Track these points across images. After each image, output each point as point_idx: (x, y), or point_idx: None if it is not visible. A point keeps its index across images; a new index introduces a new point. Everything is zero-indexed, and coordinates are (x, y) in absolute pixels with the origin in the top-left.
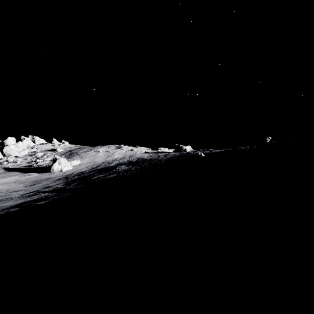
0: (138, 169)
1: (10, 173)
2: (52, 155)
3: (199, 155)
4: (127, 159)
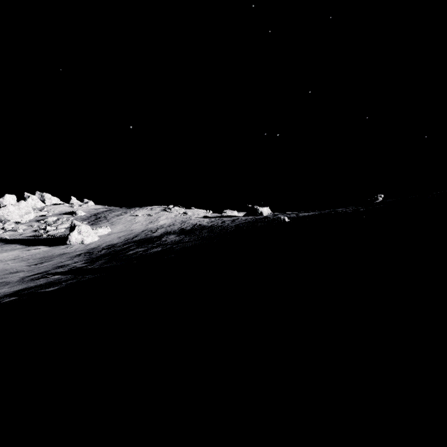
0: (194, 240)
1: (7, 246)
2: (70, 220)
3: (282, 220)
4: (178, 226)
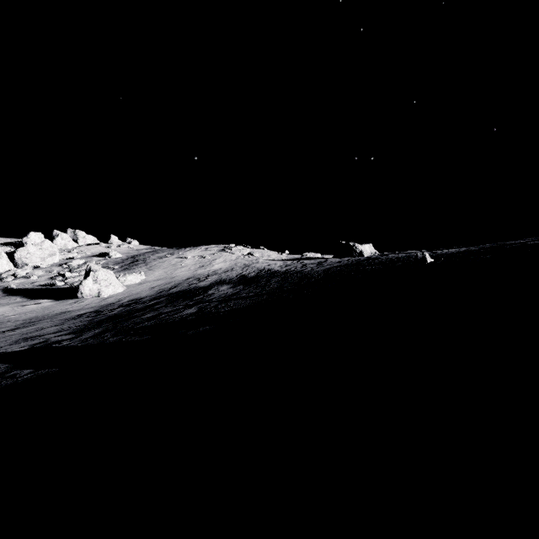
0: (254, 295)
1: (5, 299)
2: (100, 264)
3: (419, 259)
4: (237, 271)
